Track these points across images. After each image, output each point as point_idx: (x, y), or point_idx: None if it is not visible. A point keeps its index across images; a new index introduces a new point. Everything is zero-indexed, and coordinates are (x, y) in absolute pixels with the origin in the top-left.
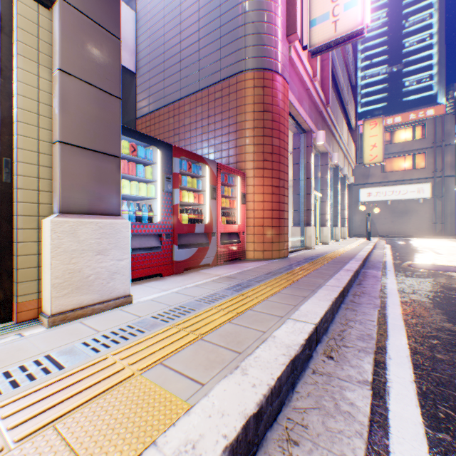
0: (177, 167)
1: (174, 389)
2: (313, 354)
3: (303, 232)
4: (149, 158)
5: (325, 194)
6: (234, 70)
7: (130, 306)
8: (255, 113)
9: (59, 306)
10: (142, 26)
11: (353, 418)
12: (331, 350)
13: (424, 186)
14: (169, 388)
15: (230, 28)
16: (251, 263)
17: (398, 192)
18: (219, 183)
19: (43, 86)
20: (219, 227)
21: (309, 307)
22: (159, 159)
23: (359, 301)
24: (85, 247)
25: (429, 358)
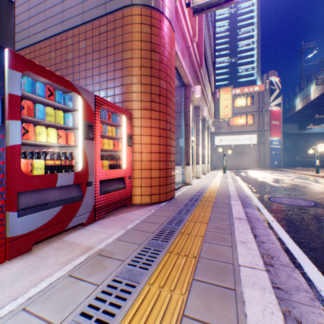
0: (15, 85)
1: None
2: None
3: (184, 170)
4: None
5: (198, 139)
6: (120, 4)
7: None
8: (142, 51)
9: None
10: None
11: None
12: None
13: (253, 136)
14: None
15: None
16: (137, 212)
17: (238, 139)
18: (98, 120)
19: None
20: (99, 174)
21: None
22: None
23: (282, 282)
24: None
25: None
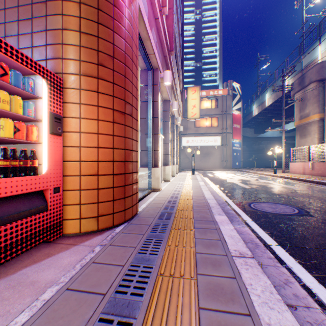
0: None
1: None
2: None
3: (151, 173)
4: None
5: (167, 137)
6: None
7: None
8: None
9: None
10: None
11: None
12: None
13: (217, 138)
14: None
15: None
16: (64, 259)
17: (204, 141)
18: None
19: None
20: None
21: None
22: None
23: None
24: None
25: None
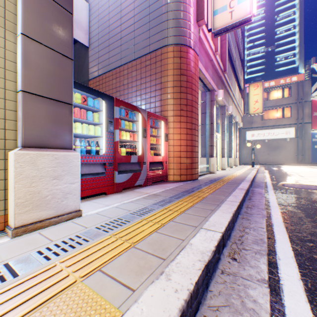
0: (117, 113)
1: (109, 295)
2: (220, 256)
3: (208, 161)
4: (96, 107)
5: (223, 135)
6: (159, 45)
7: (79, 219)
8: (174, 76)
9: (21, 221)
10: (93, 13)
11: (257, 315)
12: (234, 253)
13: (290, 129)
14: (105, 295)
15: (156, 14)
16: (171, 184)
17: (272, 134)
18: (148, 126)
19: (8, 47)
20: (149, 158)
21: (216, 218)
22: (104, 107)
23: (251, 212)
24: (43, 174)
25: (309, 258)
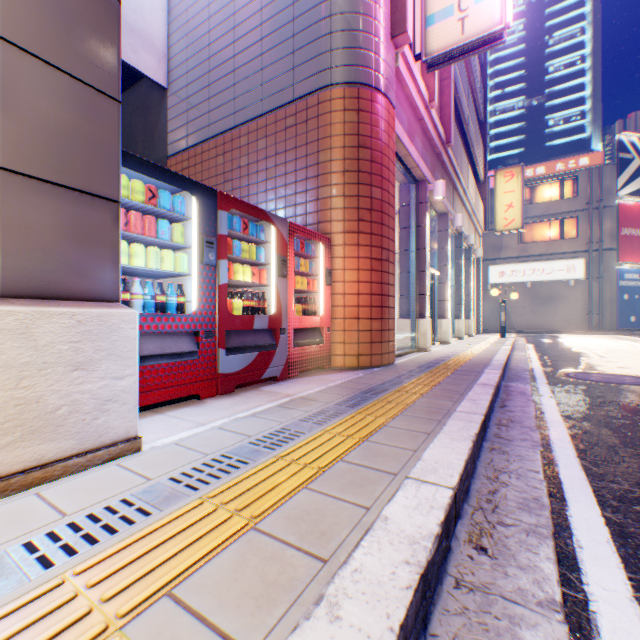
0: (224, 225)
1: None
2: (451, 544)
3: (415, 327)
4: (178, 210)
5: (444, 273)
6: (314, 85)
7: (135, 457)
8: (346, 149)
9: None
10: (177, 17)
11: None
12: (481, 534)
13: (575, 262)
14: None
15: (308, 21)
16: (340, 375)
17: (541, 271)
18: (291, 253)
19: None
20: (292, 320)
21: (438, 453)
22: (194, 212)
23: (508, 435)
24: (48, 358)
25: None
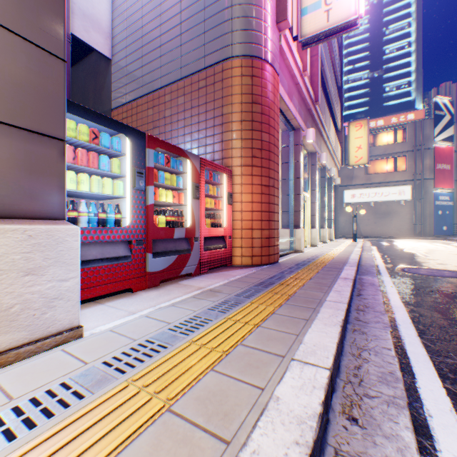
0: (151, 160)
1: None
2: (329, 416)
3: (293, 235)
4: (116, 148)
5: (313, 195)
6: (219, 57)
7: (77, 343)
8: (243, 105)
9: None
10: (118, 7)
11: None
12: (352, 406)
13: (405, 188)
14: None
15: (215, 10)
16: (238, 271)
17: (381, 194)
18: (202, 181)
19: None
20: (203, 231)
21: (315, 337)
22: (128, 149)
23: (365, 318)
24: (3, 266)
25: None
